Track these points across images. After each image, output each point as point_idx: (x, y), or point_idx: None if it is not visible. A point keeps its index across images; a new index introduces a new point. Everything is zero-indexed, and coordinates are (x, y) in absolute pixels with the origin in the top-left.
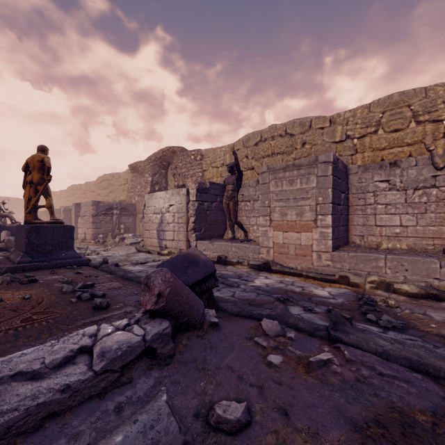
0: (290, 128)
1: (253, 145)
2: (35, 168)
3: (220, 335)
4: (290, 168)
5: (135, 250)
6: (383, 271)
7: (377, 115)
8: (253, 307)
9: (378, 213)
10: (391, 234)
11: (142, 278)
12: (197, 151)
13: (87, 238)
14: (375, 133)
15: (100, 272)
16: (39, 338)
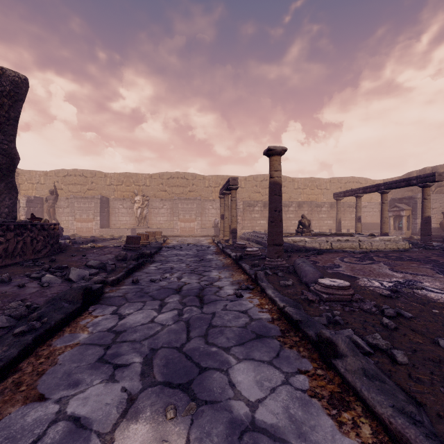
0: (86, 174)
1: (62, 176)
2: None
3: None
4: (84, 198)
5: None
6: (115, 233)
7: (122, 178)
8: None
9: (120, 216)
10: (124, 223)
11: None
12: None
13: None
14: (122, 185)
15: None
16: None
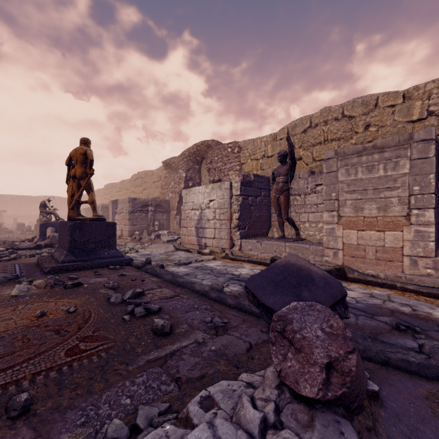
0: (349, 110)
1: (300, 132)
2: (78, 162)
3: (397, 422)
4: (368, 151)
5: (173, 248)
6: None
7: None
8: (384, 346)
9: None
10: None
11: (195, 285)
12: (235, 144)
13: (123, 235)
14: None
15: (145, 275)
16: (90, 392)
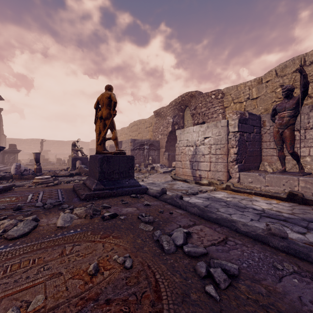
0: None
1: (292, 72)
2: (103, 105)
3: None
4: None
5: (170, 178)
6: None
7: None
8: None
9: None
10: None
11: (237, 224)
12: (218, 91)
13: None
14: None
15: (166, 205)
16: None
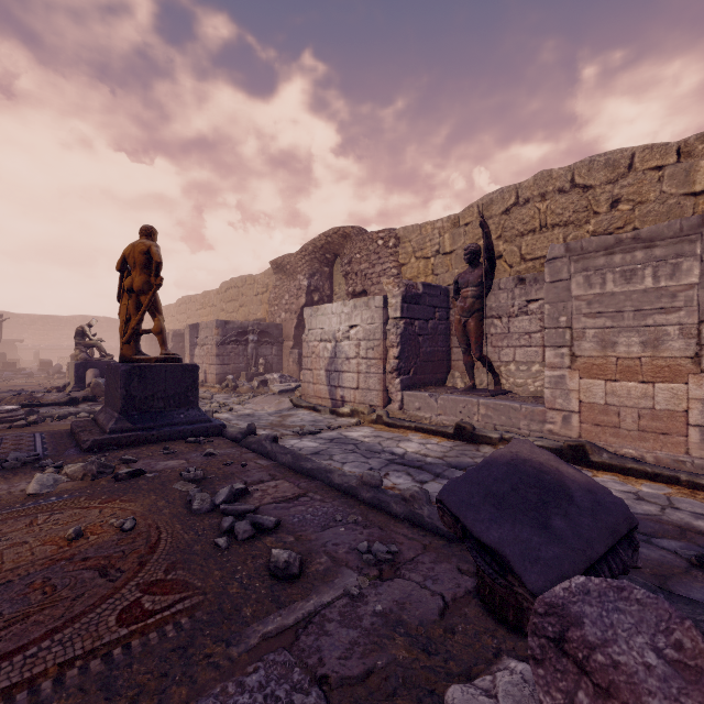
0: (584, 175)
1: (500, 213)
2: (136, 265)
3: None
4: (625, 246)
5: (289, 404)
6: None
7: None
8: (692, 610)
9: None
10: None
11: (333, 475)
12: (389, 232)
13: (208, 381)
14: None
15: (246, 453)
16: None
